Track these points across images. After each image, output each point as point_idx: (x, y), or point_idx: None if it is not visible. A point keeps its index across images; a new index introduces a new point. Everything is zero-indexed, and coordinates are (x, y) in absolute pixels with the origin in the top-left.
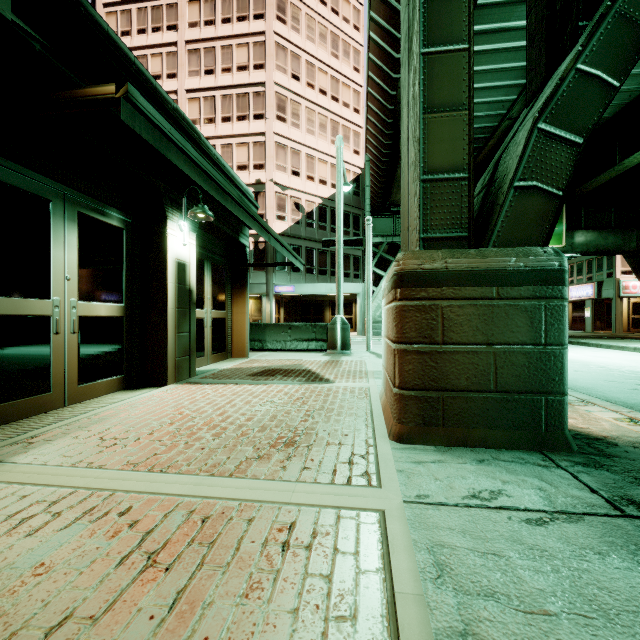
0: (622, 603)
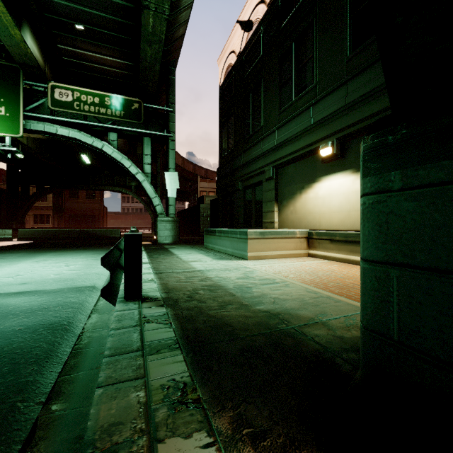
0: (292, 303)
